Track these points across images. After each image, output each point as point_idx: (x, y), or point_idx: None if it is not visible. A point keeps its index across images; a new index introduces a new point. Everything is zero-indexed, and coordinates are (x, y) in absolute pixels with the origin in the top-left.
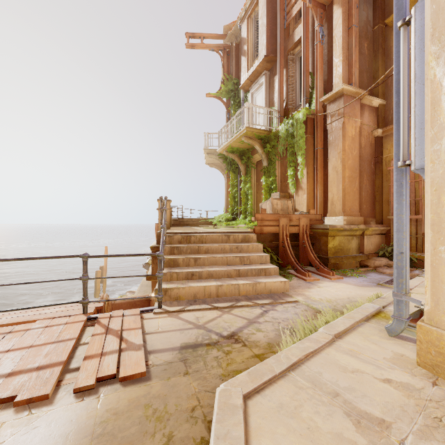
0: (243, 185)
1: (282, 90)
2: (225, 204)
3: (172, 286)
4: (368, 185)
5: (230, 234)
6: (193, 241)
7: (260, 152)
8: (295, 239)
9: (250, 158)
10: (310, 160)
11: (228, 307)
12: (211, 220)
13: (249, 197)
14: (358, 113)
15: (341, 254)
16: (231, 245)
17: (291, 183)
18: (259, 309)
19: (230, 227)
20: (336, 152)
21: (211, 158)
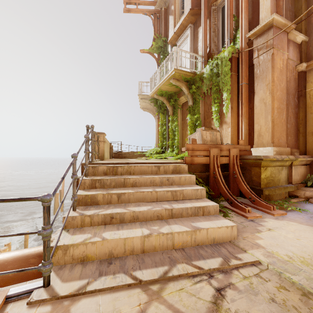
0: (171, 123)
1: (206, 37)
2: (156, 141)
3: (78, 239)
4: (293, 118)
5: (160, 165)
6: (120, 172)
7: (186, 93)
8: (224, 169)
9: (177, 100)
10: (234, 96)
11: (158, 280)
12: (144, 153)
13: (176, 133)
14: (285, 46)
15: (272, 185)
16: (161, 177)
17: (216, 118)
18: (206, 283)
19: (160, 158)
20: (264, 84)
21: (144, 103)
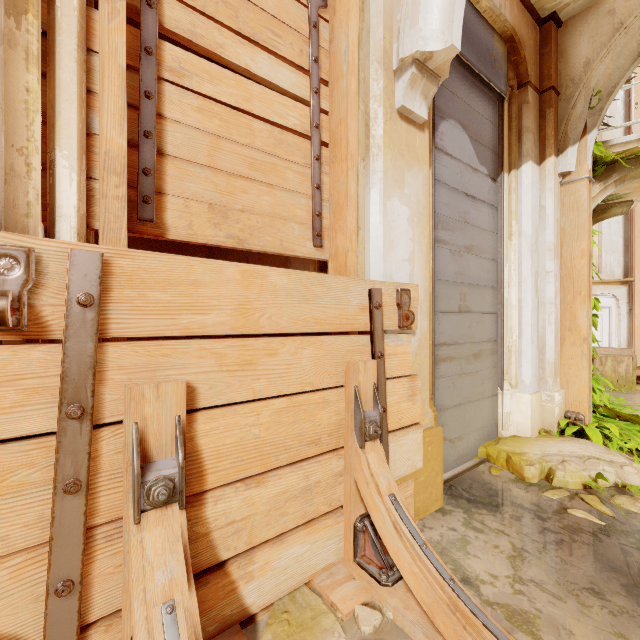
0: None
1: None
2: None
3: None
4: None
5: None
6: None
7: None
8: None
9: None
10: None
11: None
12: None
13: None
14: None
15: None
16: None
17: None
18: None
19: None
20: None
21: None
